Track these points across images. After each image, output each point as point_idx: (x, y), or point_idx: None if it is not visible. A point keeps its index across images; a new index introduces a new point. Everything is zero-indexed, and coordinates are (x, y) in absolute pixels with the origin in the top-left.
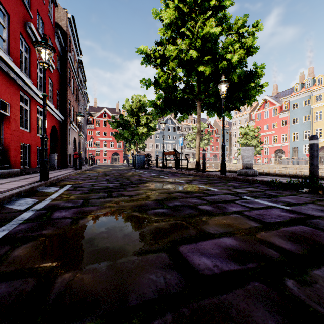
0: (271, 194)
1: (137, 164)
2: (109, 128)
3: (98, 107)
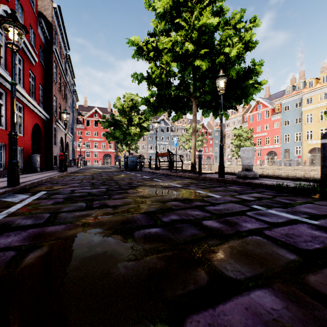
0: (283, 202)
1: (129, 166)
2: (100, 129)
3: (89, 106)
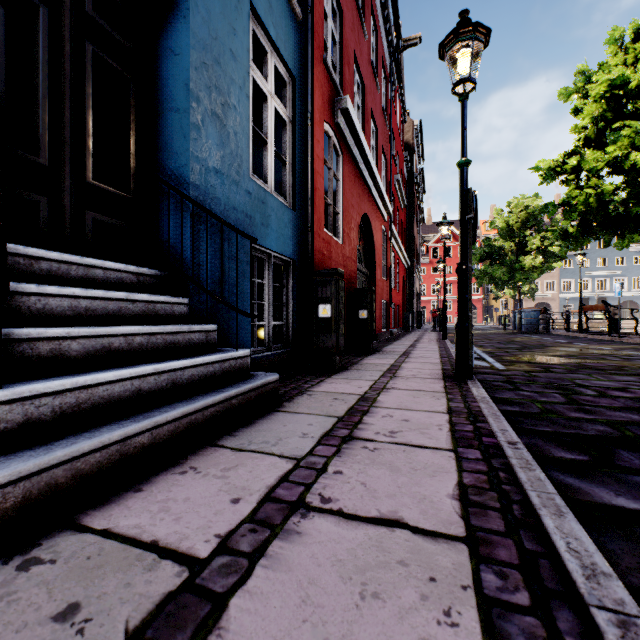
0: None
1: (525, 326)
2: (455, 259)
3: (434, 223)
